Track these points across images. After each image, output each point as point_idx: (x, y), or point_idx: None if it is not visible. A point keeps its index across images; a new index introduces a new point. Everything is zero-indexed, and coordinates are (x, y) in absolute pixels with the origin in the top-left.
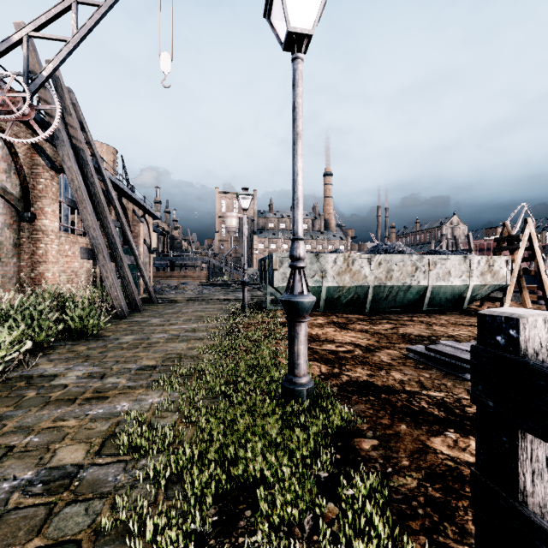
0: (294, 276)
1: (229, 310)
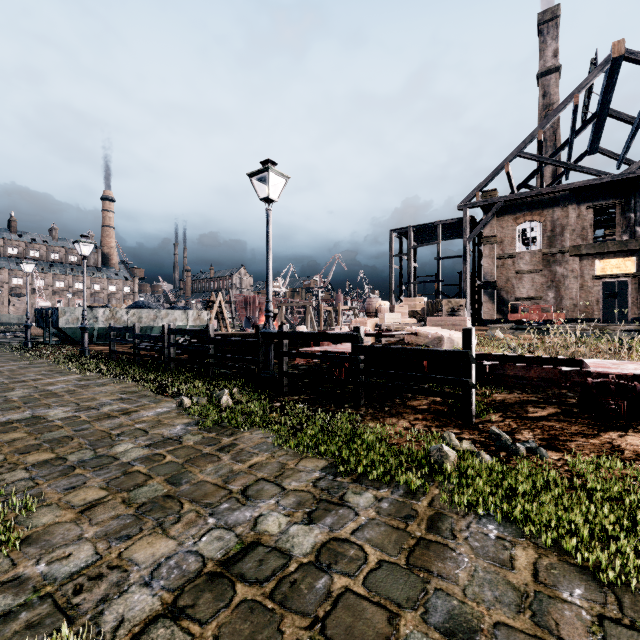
0: (84, 320)
1: (7, 348)
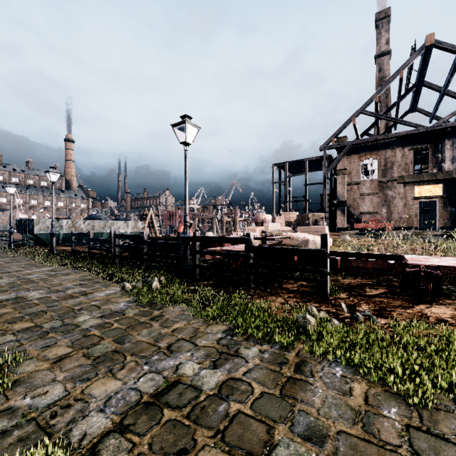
0: (53, 228)
1: None
